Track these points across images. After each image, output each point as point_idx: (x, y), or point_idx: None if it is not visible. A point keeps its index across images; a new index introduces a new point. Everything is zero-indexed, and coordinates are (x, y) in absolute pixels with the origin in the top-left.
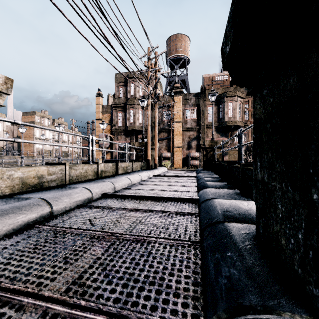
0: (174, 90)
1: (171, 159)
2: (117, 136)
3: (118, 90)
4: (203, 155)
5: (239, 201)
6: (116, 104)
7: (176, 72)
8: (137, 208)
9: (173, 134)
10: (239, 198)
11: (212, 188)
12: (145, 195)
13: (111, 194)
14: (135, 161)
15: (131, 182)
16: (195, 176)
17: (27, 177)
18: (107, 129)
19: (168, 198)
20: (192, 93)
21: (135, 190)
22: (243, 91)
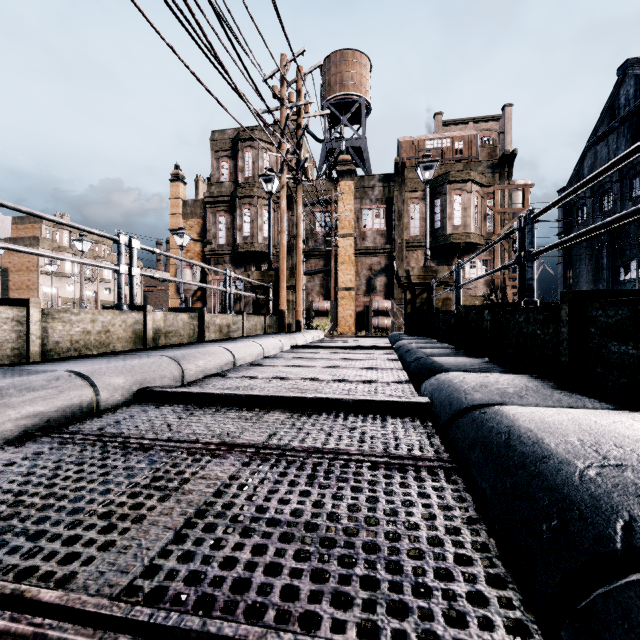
0: (338, 169)
1: (332, 314)
2: (215, 265)
3: (219, 167)
4: (406, 301)
5: (595, 413)
6: (214, 198)
7: (342, 132)
8: (231, 440)
9: (335, 262)
10: (578, 400)
11: (459, 371)
12: (265, 393)
13: (164, 390)
14: (251, 314)
15: (234, 359)
16: (390, 347)
17: None
18: (195, 252)
19: (334, 401)
20: (376, 175)
21: (241, 379)
22: (484, 172)
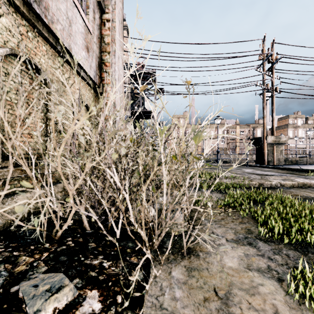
0: None
1: None
2: None
3: None
4: None
5: None
6: None
7: None
8: None
9: None
10: None
11: None
12: None
13: None
14: None
15: None
16: None
17: (292, 160)
18: None
19: None
20: None
21: None
22: None
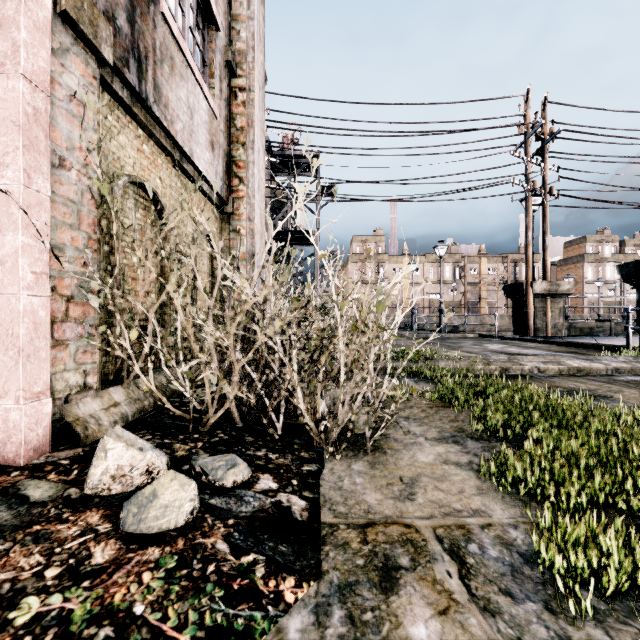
0: None
1: None
2: None
3: None
4: None
5: None
6: None
7: None
8: None
9: None
10: None
11: None
12: None
13: None
14: None
15: None
16: None
17: (583, 328)
18: None
19: None
20: None
21: None
22: None
